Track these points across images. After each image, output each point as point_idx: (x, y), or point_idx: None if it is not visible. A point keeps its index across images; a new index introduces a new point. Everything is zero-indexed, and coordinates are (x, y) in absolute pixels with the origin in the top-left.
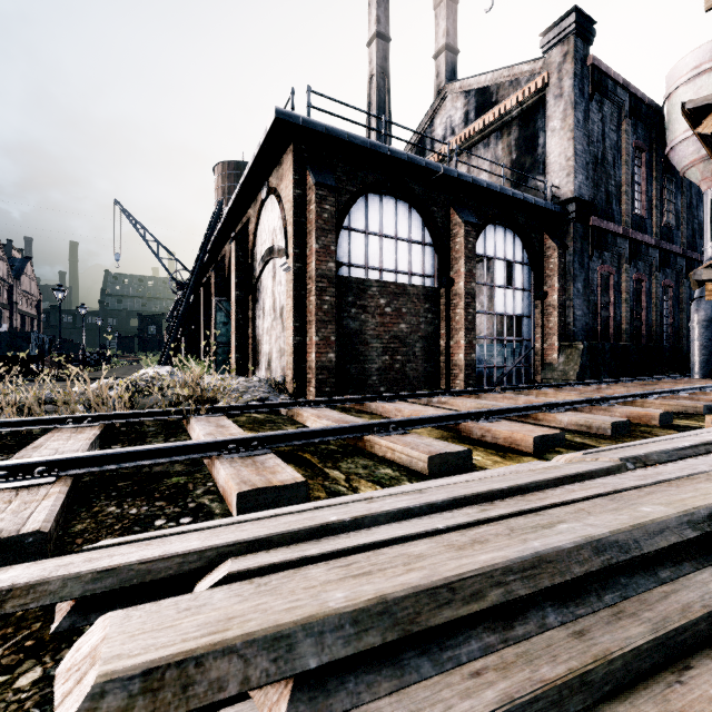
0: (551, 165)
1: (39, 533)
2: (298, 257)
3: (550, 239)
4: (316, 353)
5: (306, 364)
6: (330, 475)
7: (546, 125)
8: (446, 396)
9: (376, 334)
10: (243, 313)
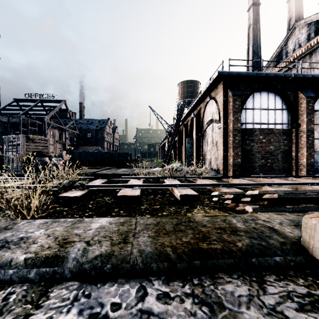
0: None
1: (198, 195)
2: (225, 123)
3: None
4: (232, 159)
5: (228, 163)
6: None
7: None
8: (295, 177)
9: (258, 151)
10: (198, 144)
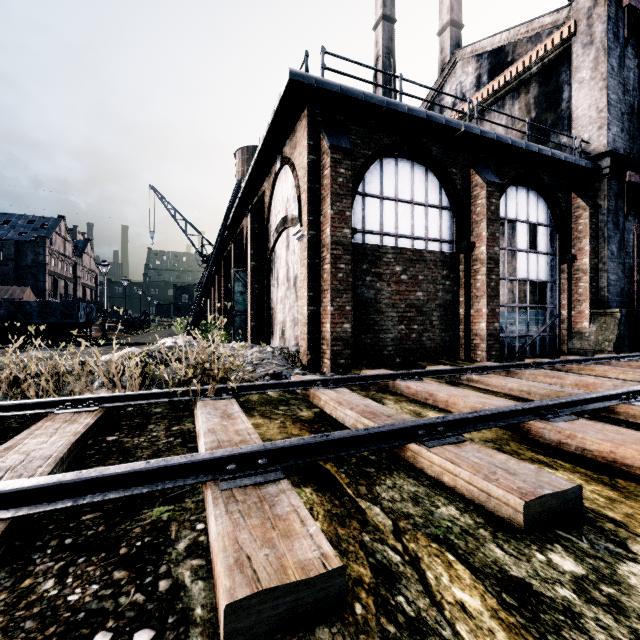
0: (578, 119)
1: None
2: (312, 224)
3: (578, 198)
4: (331, 323)
5: (320, 334)
6: (369, 517)
7: (573, 77)
8: (477, 373)
9: (391, 302)
10: (258, 282)
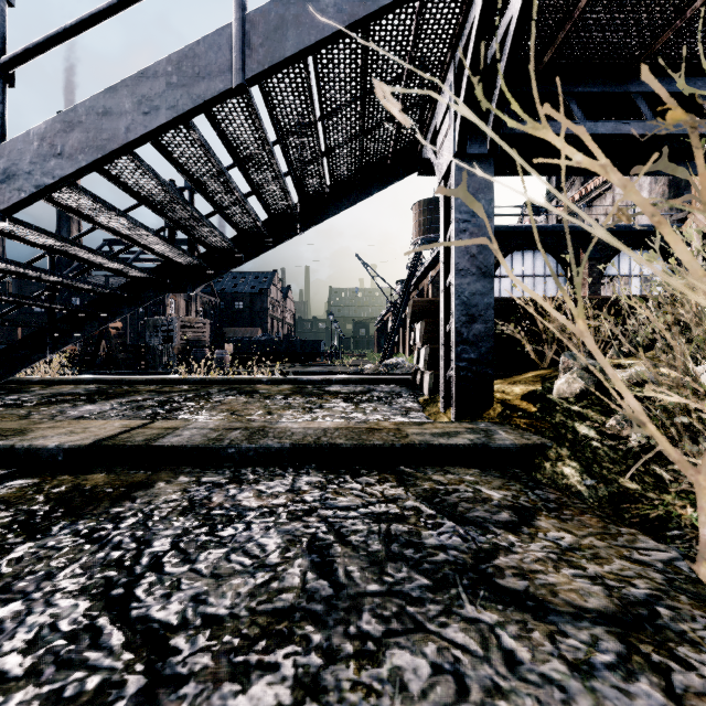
0: None
1: None
2: None
3: None
4: None
5: None
6: None
7: None
8: None
9: None
10: None
